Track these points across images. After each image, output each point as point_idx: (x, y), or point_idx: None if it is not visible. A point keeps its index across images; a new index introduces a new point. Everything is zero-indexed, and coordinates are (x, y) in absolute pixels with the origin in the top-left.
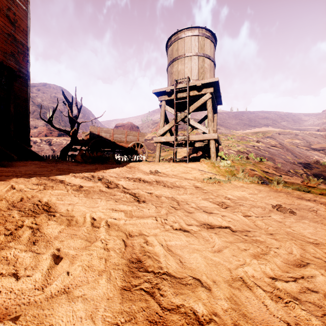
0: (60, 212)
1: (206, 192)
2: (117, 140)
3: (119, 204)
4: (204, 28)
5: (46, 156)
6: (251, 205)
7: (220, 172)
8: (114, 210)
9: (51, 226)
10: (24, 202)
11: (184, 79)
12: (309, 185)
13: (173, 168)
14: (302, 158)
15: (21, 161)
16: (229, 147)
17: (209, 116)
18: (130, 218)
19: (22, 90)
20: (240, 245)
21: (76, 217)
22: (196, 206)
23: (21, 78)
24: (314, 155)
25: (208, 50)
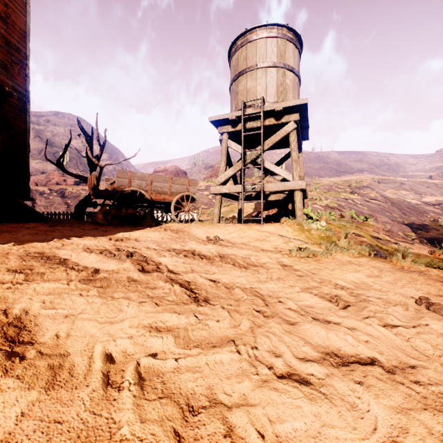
0: (39, 343)
1: (301, 275)
2: (157, 190)
3: (163, 311)
4: (285, 27)
5: (55, 213)
6: (383, 300)
7: (312, 239)
8: (154, 328)
9: (2, 399)
10: None
11: (256, 101)
12: None
13: (241, 232)
14: (413, 216)
15: (8, 223)
16: (314, 200)
17: (293, 155)
18: (185, 350)
19: (17, 117)
20: (428, 421)
21: (73, 355)
22: (297, 306)
23: (17, 100)
24: (428, 212)
25: (290, 59)
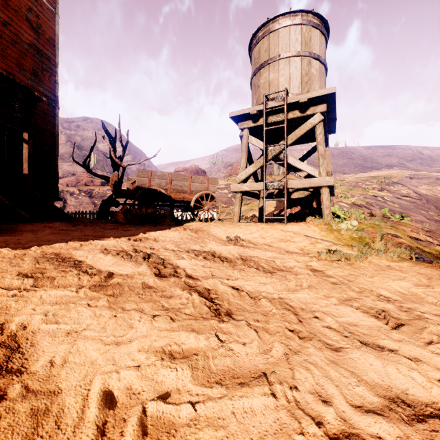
0: (29, 373)
1: (335, 283)
2: (177, 189)
3: (179, 329)
4: (310, 13)
5: (82, 212)
6: None
7: (342, 240)
8: (167, 354)
9: None
10: None
11: (279, 93)
12: None
13: (263, 232)
14: None
15: (34, 222)
16: (339, 198)
17: (320, 149)
18: (205, 389)
19: (47, 122)
20: None
21: (65, 394)
22: (338, 324)
23: (47, 105)
24: None
25: (316, 47)
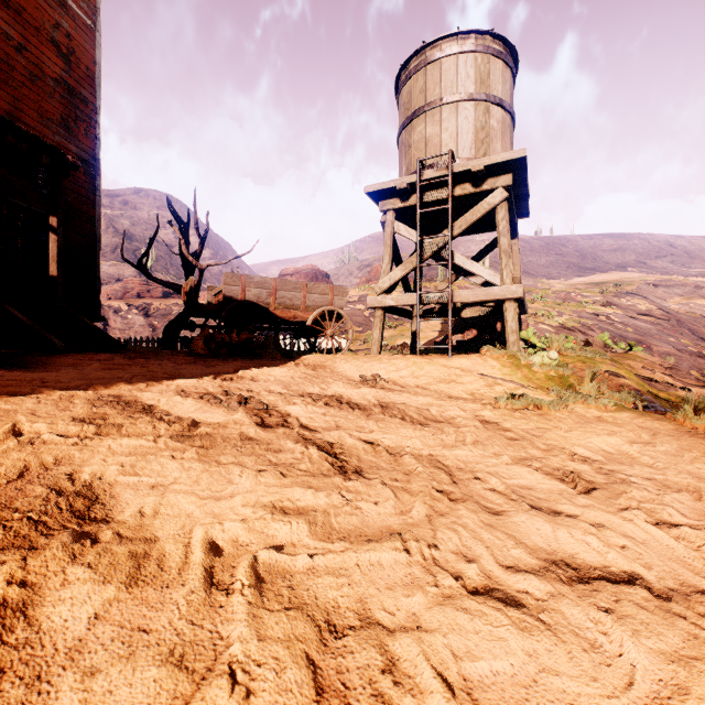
0: (117, 522)
1: (513, 439)
2: (284, 304)
3: (293, 485)
4: (489, 34)
5: (136, 339)
6: (656, 482)
7: (533, 381)
8: (279, 510)
9: (70, 593)
10: (27, 484)
11: (440, 157)
12: None
13: (416, 369)
14: None
15: (72, 353)
16: (539, 317)
17: (502, 243)
18: (325, 544)
19: (84, 199)
20: None
21: (163, 541)
22: (504, 486)
23: (83, 174)
24: None
25: (497, 86)
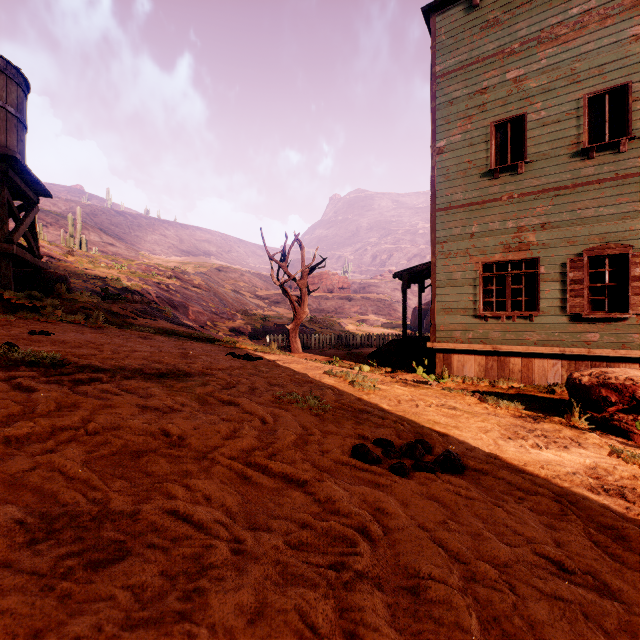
0: None
1: None
2: None
3: None
4: None
5: None
6: None
7: (10, 308)
8: None
9: None
10: None
11: None
12: (161, 327)
13: None
14: (233, 307)
15: None
16: (108, 281)
17: None
18: None
19: None
20: None
21: None
22: None
23: None
24: (250, 304)
25: (2, 92)
